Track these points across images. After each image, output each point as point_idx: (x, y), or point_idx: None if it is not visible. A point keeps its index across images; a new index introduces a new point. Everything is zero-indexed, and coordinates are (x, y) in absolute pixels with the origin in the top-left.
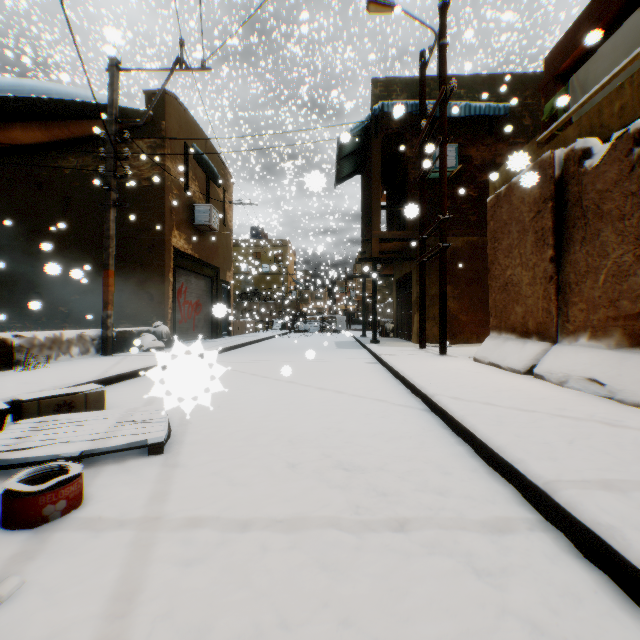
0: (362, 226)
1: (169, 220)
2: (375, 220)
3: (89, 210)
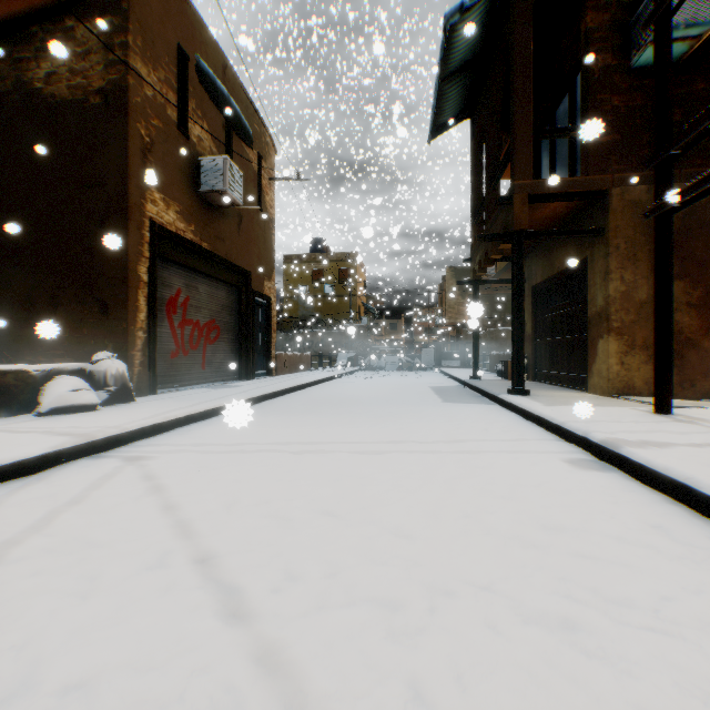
0: (473, 202)
1: (139, 169)
2: (520, 159)
3: (6, 157)
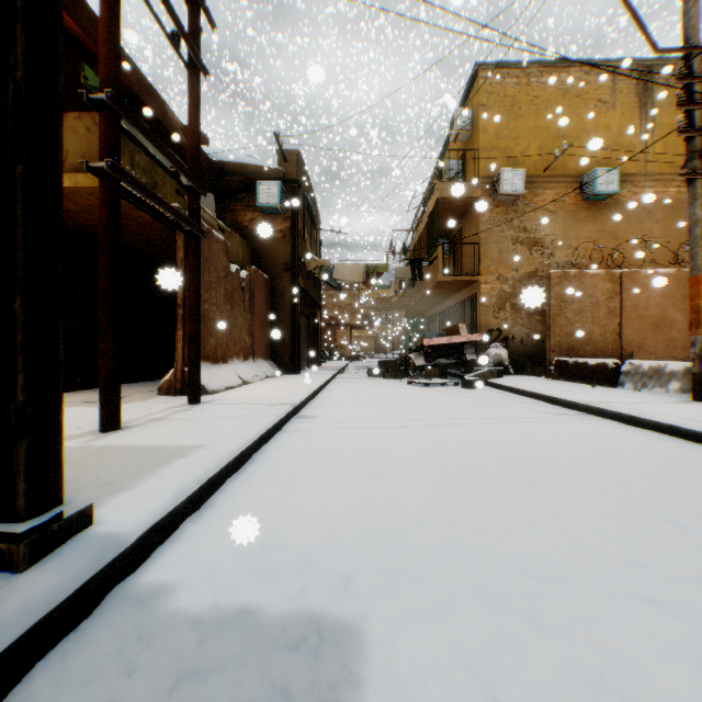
0: None
1: None
2: None
3: None
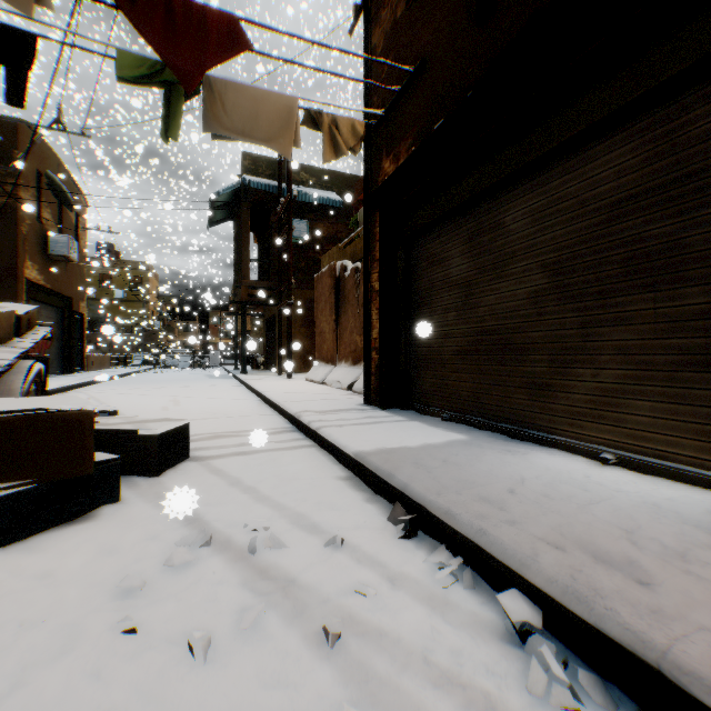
0: (235, 268)
1: (24, 251)
2: (244, 270)
3: None
